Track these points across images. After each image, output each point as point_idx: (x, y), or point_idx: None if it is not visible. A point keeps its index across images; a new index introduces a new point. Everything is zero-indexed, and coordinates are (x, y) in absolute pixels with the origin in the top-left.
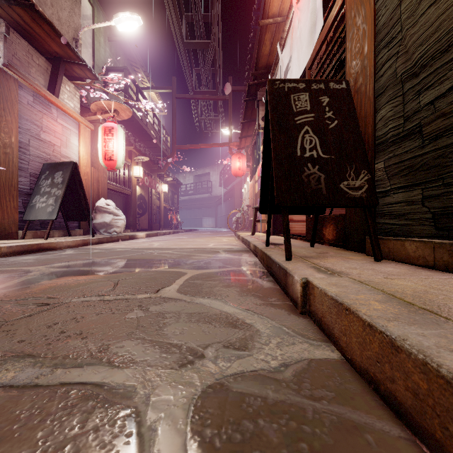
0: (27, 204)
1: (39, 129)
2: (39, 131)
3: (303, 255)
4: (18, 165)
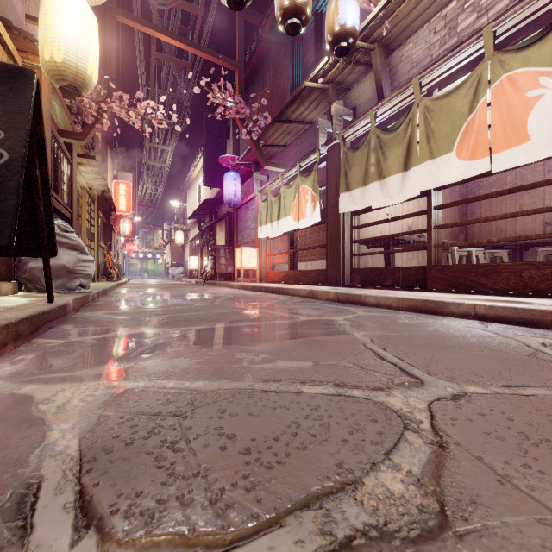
0: None
1: None
2: None
3: (1, 309)
4: None
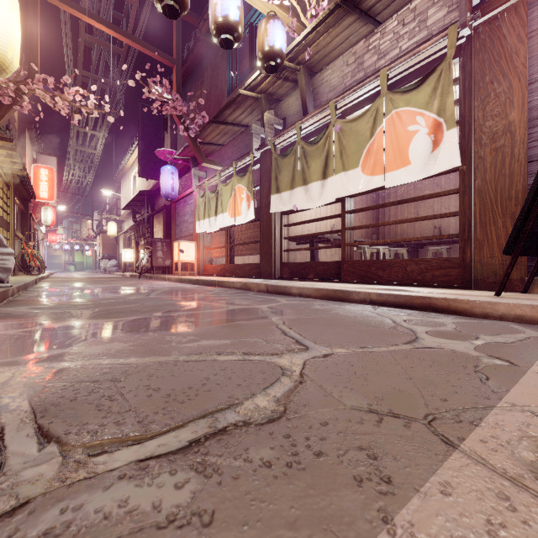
0: None
1: None
2: None
3: None
4: (534, 154)
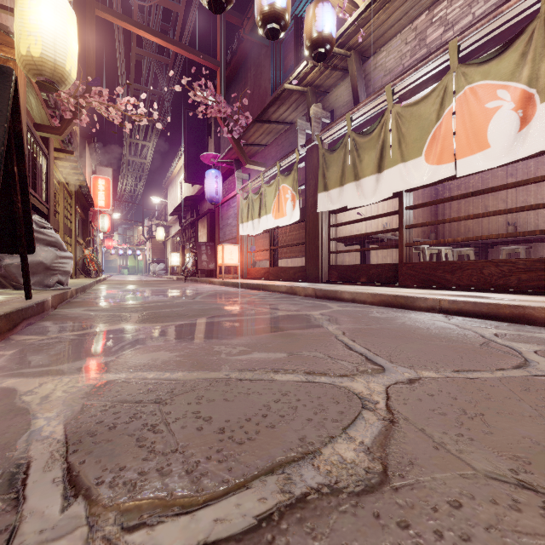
0: None
1: None
2: None
3: None
4: None
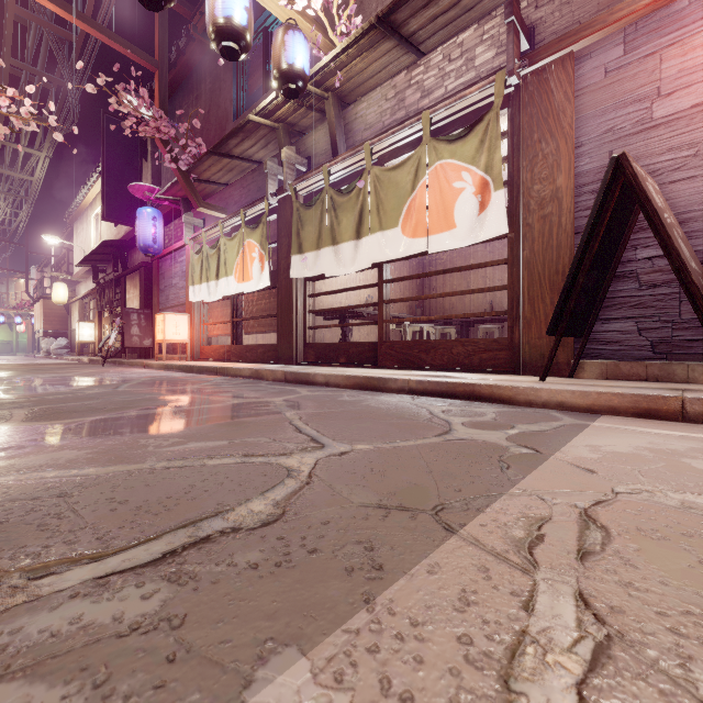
0: (605, 302)
1: (650, 103)
2: (650, 106)
3: None
4: (580, 226)
